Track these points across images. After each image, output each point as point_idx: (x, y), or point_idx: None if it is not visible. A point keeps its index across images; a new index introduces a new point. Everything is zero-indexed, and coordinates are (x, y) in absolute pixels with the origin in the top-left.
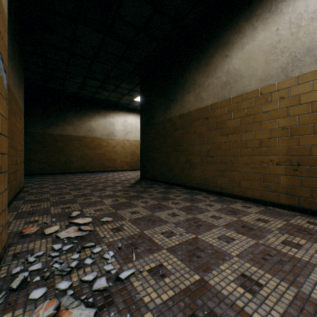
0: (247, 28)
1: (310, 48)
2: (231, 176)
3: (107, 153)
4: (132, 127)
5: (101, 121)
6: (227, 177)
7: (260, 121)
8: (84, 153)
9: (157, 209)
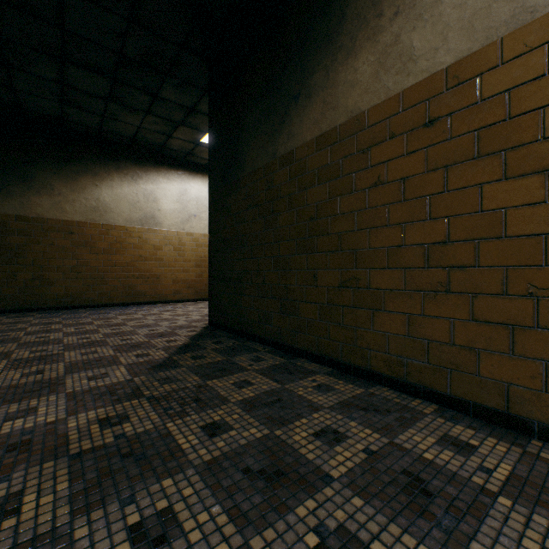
0: None
1: None
2: None
3: (140, 263)
4: (199, 205)
5: (125, 189)
6: (547, 353)
7: None
8: (83, 261)
9: None
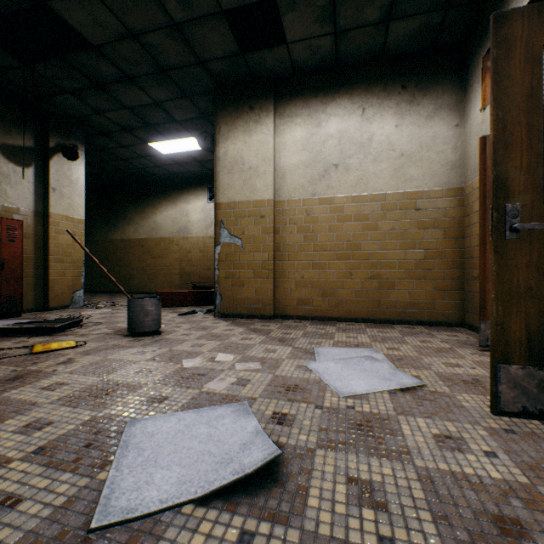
0: (164, 204)
1: (186, 227)
2: (157, 282)
3: None
4: None
5: None
6: (155, 282)
7: (170, 253)
8: None
9: (113, 298)
